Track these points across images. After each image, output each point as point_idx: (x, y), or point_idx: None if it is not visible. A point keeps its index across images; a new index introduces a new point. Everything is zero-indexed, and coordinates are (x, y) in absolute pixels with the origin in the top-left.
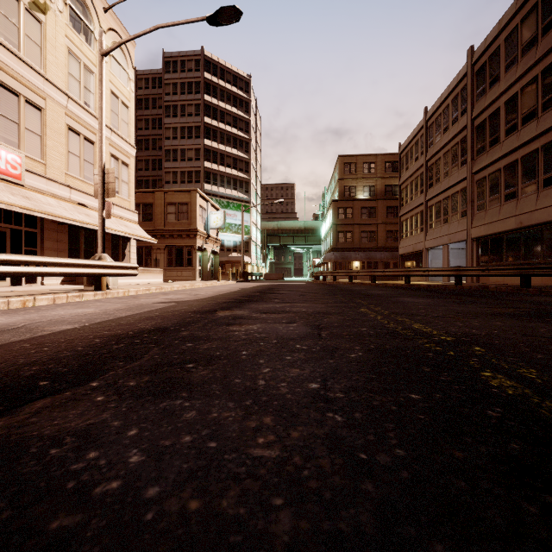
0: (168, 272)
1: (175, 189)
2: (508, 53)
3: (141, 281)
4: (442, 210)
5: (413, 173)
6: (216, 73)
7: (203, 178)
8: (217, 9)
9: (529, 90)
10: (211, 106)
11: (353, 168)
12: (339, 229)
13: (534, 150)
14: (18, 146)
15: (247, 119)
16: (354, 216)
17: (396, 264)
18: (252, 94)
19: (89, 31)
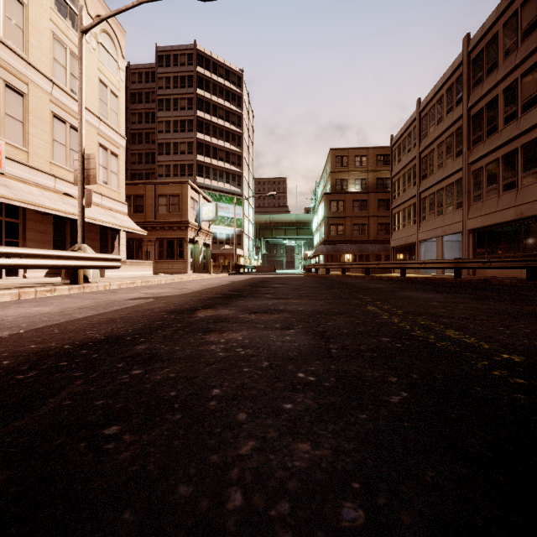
0: (159, 264)
1: (166, 180)
2: (507, 39)
3: (129, 274)
4: (435, 201)
5: (406, 165)
6: (208, 67)
7: (195, 172)
8: None
9: (530, 76)
10: (204, 100)
11: (344, 161)
12: (331, 222)
13: (535, 138)
14: None
15: (240, 113)
16: (346, 209)
17: (387, 256)
18: (244, 88)
19: (75, 16)
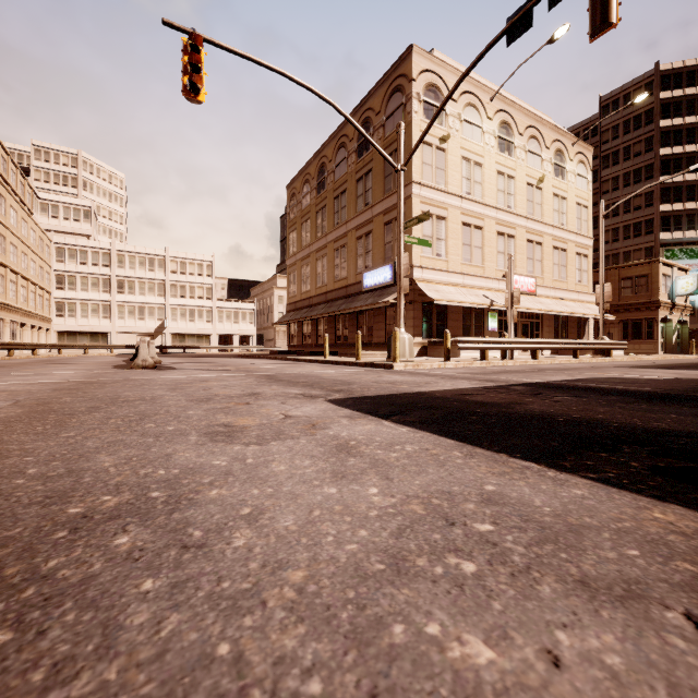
0: None
1: (631, 263)
2: None
3: None
4: None
5: None
6: (678, 84)
7: (657, 227)
8: None
9: None
10: (671, 130)
11: None
12: None
13: None
14: (533, 272)
15: None
16: None
17: None
18: None
19: (563, 170)
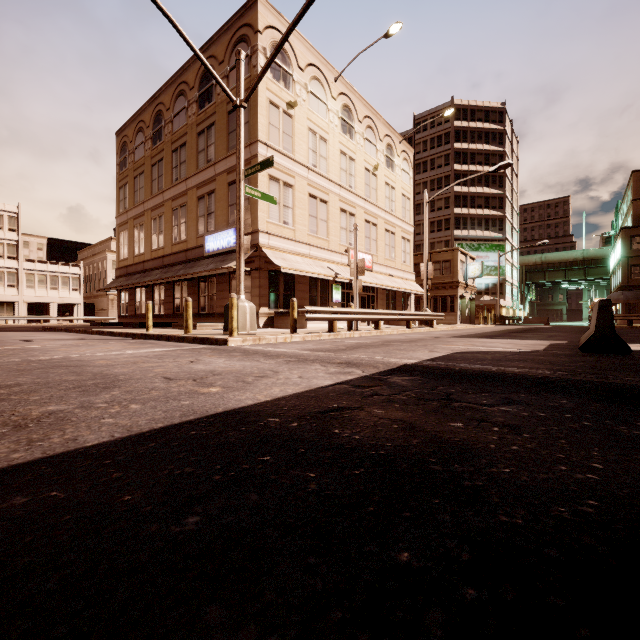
0: None
1: (440, 250)
2: None
3: None
4: None
5: None
6: (465, 117)
7: (452, 225)
8: (496, 167)
9: None
10: (461, 152)
11: None
12: (632, 263)
13: None
14: (369, 250)
15: (501, 151)
16: None
17: None
18: (506, 121)
19: (392, 163)
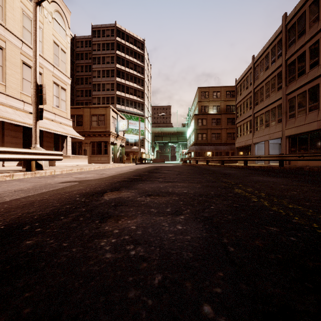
0: (92, 158)
1: (96, 106)
2: (311, 15)
3: (72, 164)
4: (264, 118)
5: (245, 97)
6: (123, 38)
7: (115, 101)
8: None
9: None
10: (121, 57)
11: (206, 95)
12: (198, 132)
13: None
14: None
15: (143, 66)
16: (208, 124)
17: (233, 153)
18: (145, 51)
19: None
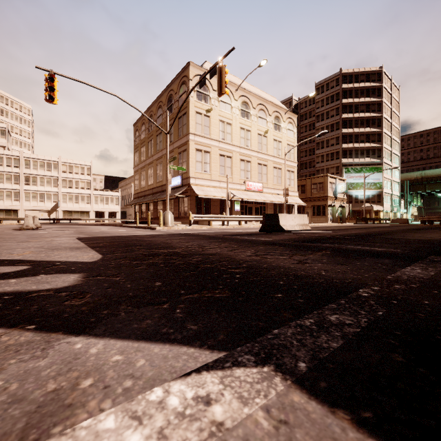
0: (313, 218)
1: (316, 176)
2: None
3: None
4: None
5: None
6: (351, 81)
7: (341, 156)
8: (318, 134)
9: None
10: (347, 105)
11: None
12: None
13: None
14: (261, 180)
15: (379, 101)
16: None
17: None
18: (385, 78)
19: (279, 127)
